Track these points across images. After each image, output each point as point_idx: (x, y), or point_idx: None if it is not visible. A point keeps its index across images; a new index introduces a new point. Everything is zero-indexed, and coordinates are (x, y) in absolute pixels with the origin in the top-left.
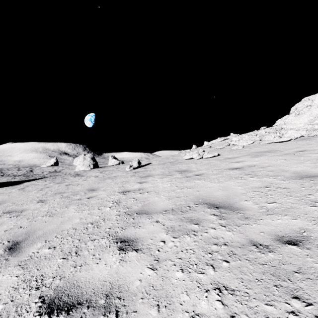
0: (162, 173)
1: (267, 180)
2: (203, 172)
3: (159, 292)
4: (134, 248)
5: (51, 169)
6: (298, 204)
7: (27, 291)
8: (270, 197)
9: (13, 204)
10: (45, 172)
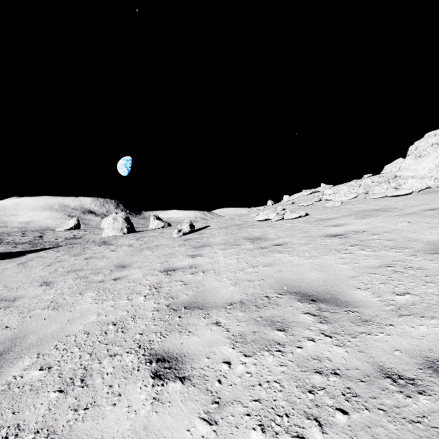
0: (224, 241)
1: (387, 255)
2: (286, 240)
3: None
4: (178, 374)
5: (69, 234)
6: None
7: None
8: (398, 284)
9: (5, 288)
10: (60, 238)
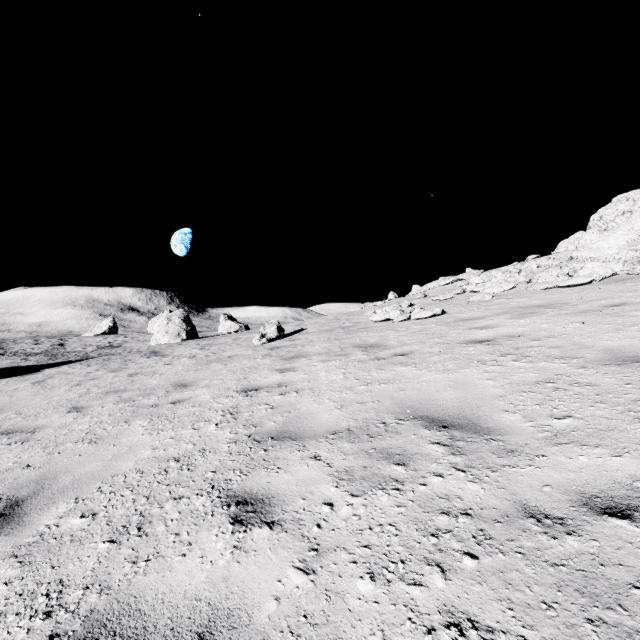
0: (326, 350)
1: (548, 367)
2: (413, 348)
3: (321, 632)
4: (265, 518)
5: (102, 341)
6: (623, 421)
7: (25, 622)
8: (559, 405)
9: (18, 415)
10: (89, 347)
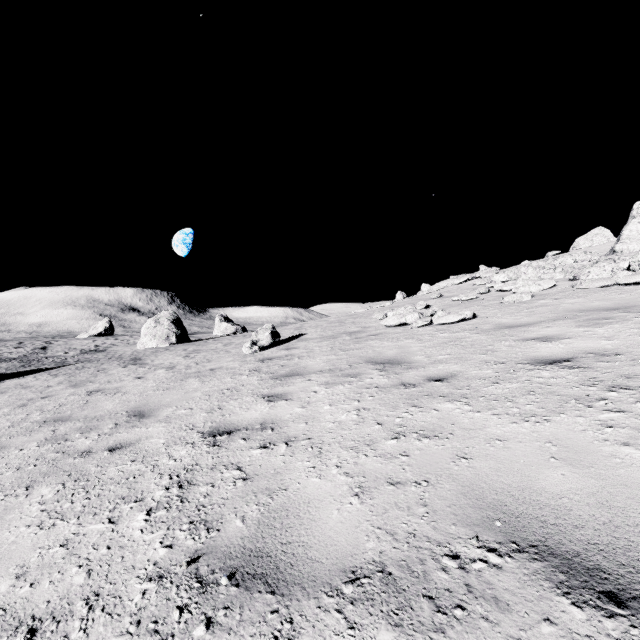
0: (330, 365)
1: None
2: (452, 369)
3: None
4: None
5: (88, 345)
6: None
7: None
8: None
9: None
10: (72, 351)
